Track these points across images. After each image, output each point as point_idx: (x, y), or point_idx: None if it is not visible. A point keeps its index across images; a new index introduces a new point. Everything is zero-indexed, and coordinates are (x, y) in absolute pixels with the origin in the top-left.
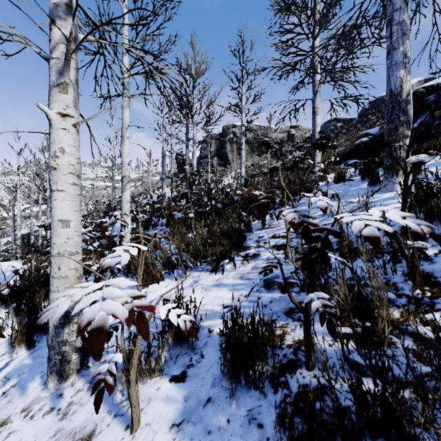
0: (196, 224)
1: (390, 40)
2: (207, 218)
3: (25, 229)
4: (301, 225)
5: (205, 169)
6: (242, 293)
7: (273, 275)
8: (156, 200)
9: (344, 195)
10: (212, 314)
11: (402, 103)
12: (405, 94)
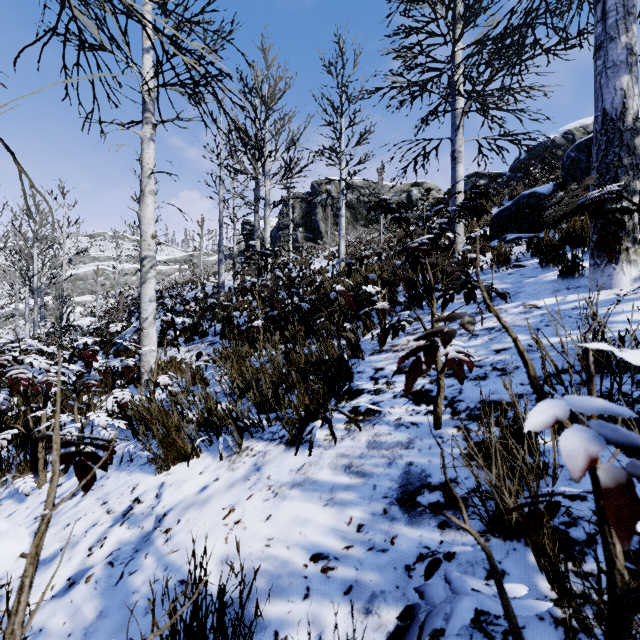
0: (265, 338)
1: (602, 24)
2: (284, 328)
3: (9, 335)
4: (639, 503)
5: (286, 246)
6: (351, 518)
7: (416, 472)
8: (210, 291)
9: (516, 292)
10: (285, 578)
11: (625, 134)
12: (631, 117)
